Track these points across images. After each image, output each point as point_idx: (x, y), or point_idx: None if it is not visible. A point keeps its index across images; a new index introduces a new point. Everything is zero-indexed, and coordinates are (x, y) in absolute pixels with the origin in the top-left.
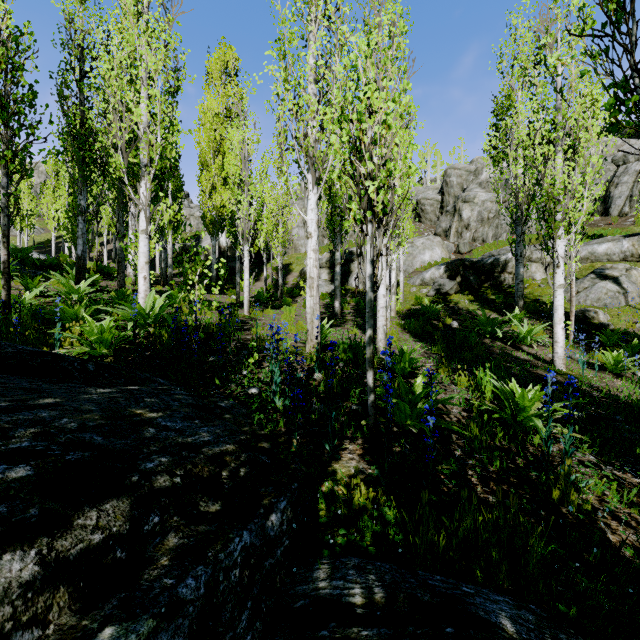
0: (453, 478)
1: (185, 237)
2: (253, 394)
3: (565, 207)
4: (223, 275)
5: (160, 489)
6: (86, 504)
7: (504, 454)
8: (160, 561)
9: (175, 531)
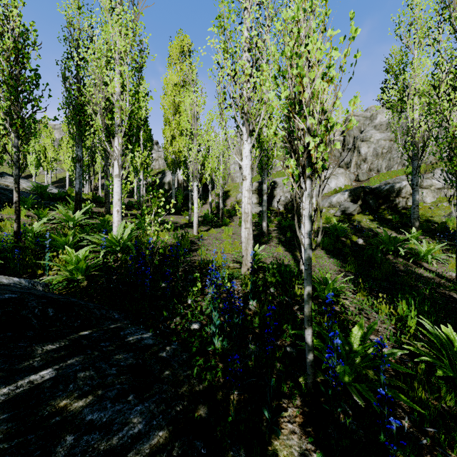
0: None
1: (155, 172)
2: (195, 330)
3: None
4: (180, 200)
5: None
6: None
7: None
8: None
9: None
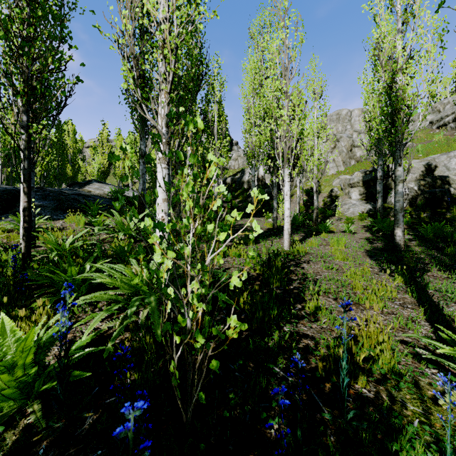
0: None
1: (234, 172)
2: None
3: None
4: (261, 199)
5: None
6: None
7: None
8: None
9: None
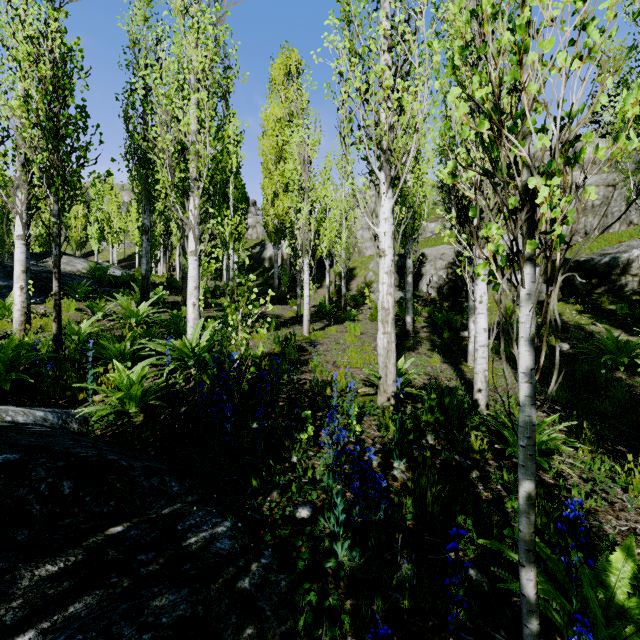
0: None
1: (252, 244)
2: (302, 519)
3: None
4: (286, 283)
5: None
6: None
7: None
8: None
9: None
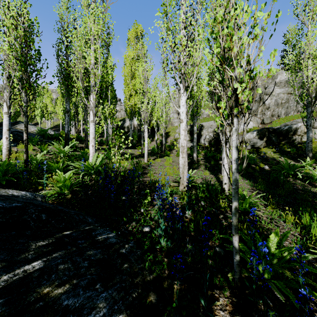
0: None
1: (118, 120)
2: (146, 232)
3: None
4: (135, 139)
5: None
6: None
7: None
8: None
9: None
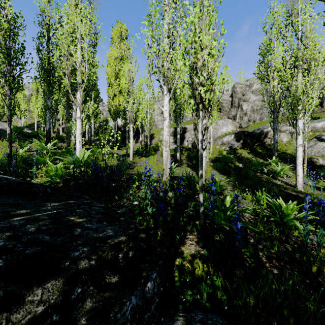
0: (251, 257)
1: (100, 121)
2: (135, 205)
3: (303, 102)
4: (119, 140)
5: (82, 269)
6: (35, 284)
7: (278, 242)
8: (80, 321)
9: (90, 297)
